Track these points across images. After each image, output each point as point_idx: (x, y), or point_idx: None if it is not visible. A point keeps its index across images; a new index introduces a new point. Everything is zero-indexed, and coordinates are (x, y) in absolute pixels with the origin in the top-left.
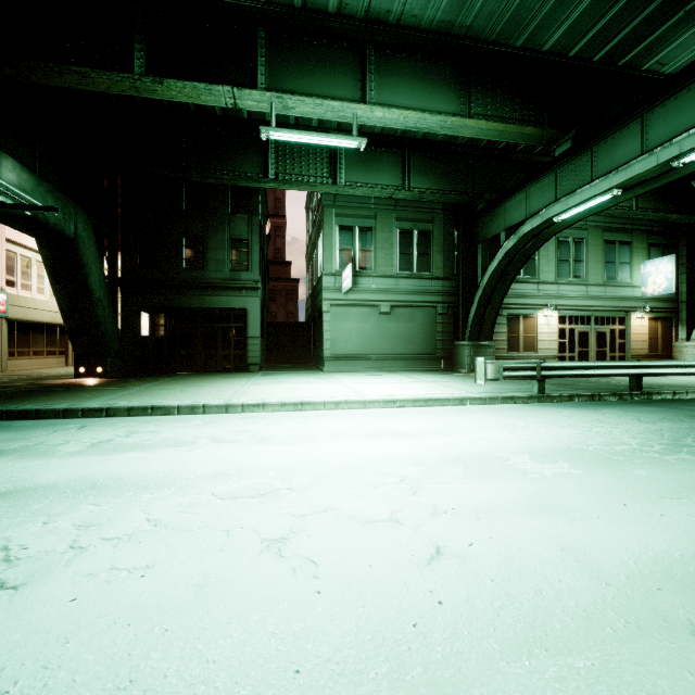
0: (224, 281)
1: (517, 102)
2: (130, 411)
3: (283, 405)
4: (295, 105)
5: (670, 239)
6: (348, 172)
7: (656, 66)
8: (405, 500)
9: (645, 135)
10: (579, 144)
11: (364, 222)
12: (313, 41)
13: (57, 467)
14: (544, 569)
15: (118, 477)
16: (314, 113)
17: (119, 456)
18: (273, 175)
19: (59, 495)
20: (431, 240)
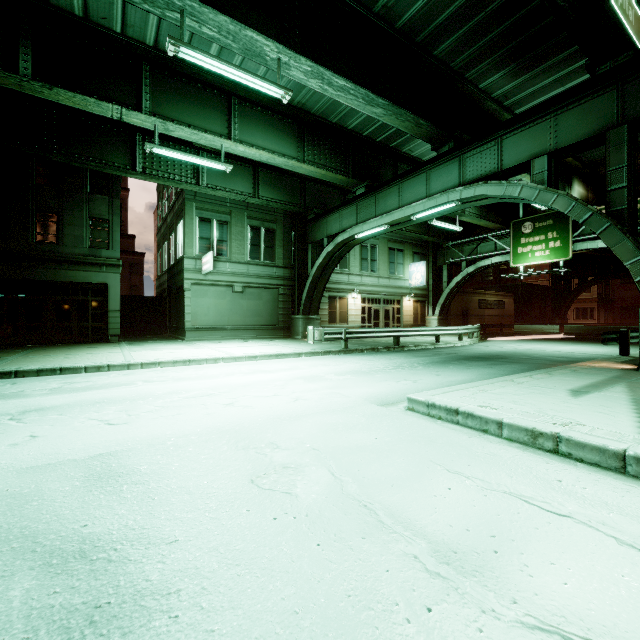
0: (82, 257)
1: (333, 157)
2: (39, 372)
3: (175, 362)
4: (175, 130)
5: (425, 250)
6: (209, 176)
7: (409, 151)
8: (279, 390)
9: (400, 196)
10: (369, 191)
11: (221, 216)
12: (190, 83)
13: (49, 399)
14: (333, 398)
15: (107, 398)
16: (190, 138)
17: (88, 392)
18: (140, 168)
19: (82, 406)
20: (275, 236)
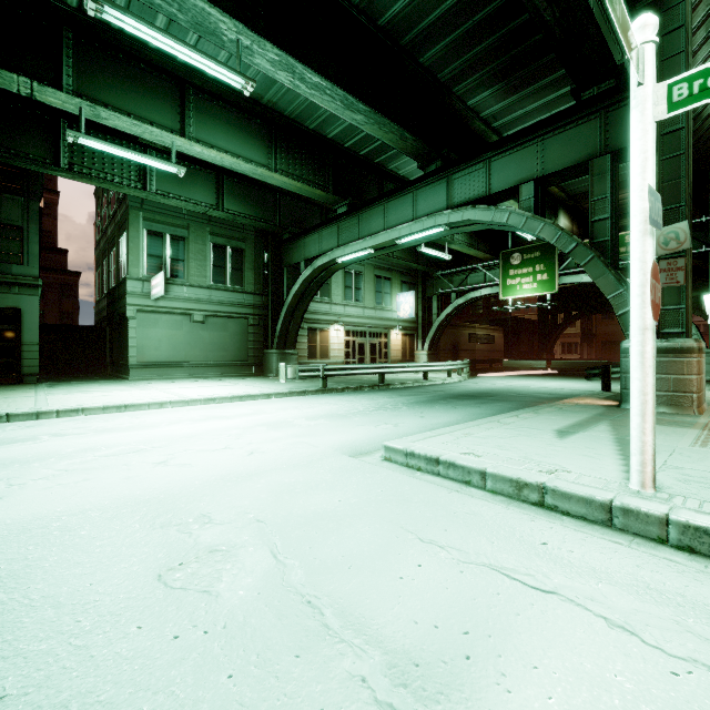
0: None
1: (311, 168)
2: None
3: (106, 409)
4: (110, 118)
5: (413, 279)
6: (159, 180)
7: (395, 169)
8: (233, 441)
9: (386, 217)
10: (351, 210)
11: (176, 230)
12: (130, 62)
13: None
14: (298, 450)
15: None
16: (130, 129)
17: None
18: (66, 164)
19: None
20: (244, 257)
